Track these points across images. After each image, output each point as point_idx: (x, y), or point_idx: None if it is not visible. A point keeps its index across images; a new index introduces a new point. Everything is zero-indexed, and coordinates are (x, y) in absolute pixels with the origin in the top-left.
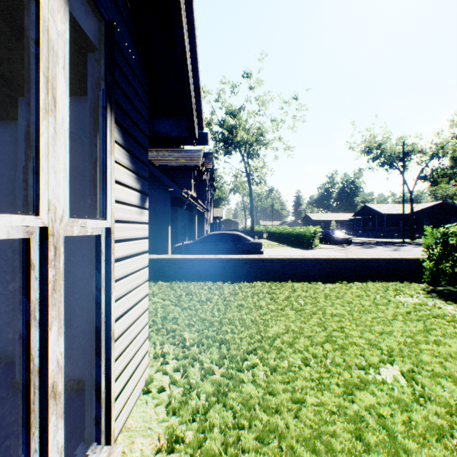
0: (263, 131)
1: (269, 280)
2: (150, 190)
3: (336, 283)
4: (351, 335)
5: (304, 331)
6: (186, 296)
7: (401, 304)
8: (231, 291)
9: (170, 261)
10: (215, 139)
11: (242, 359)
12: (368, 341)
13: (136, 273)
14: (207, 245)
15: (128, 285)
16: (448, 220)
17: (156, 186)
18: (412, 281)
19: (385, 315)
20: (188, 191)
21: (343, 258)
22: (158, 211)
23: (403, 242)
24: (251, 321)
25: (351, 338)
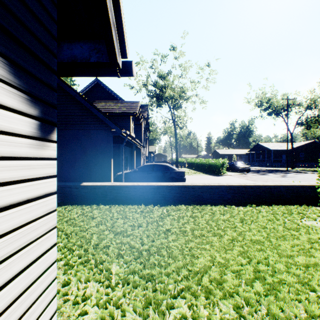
0: (185, 89)
1: (191, 204)
2: (97, 130)
3: (247, 206)
4: (278, 270)
5: (230, 264)
6: (121, 220)
7: (311, 229)
8: (160, 215)
9: (110, 188)
10: (150, 96)
11: (169, 308)
12: (298, 278)
13: (28, 225)
14: (142, 173)
15: (6, 248)
16: (317, 154)
17: (102, 127)
18: (308, 204)
19: (302, 243)
20: (126, 131)
21: (251, 185)
22: (103, 147)
23: (287, 170)
24: (178, 249)
25: (279, 274)
